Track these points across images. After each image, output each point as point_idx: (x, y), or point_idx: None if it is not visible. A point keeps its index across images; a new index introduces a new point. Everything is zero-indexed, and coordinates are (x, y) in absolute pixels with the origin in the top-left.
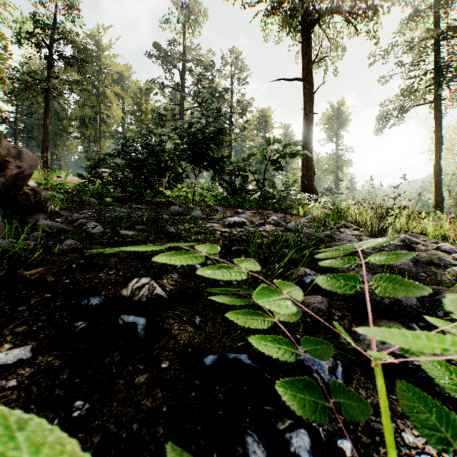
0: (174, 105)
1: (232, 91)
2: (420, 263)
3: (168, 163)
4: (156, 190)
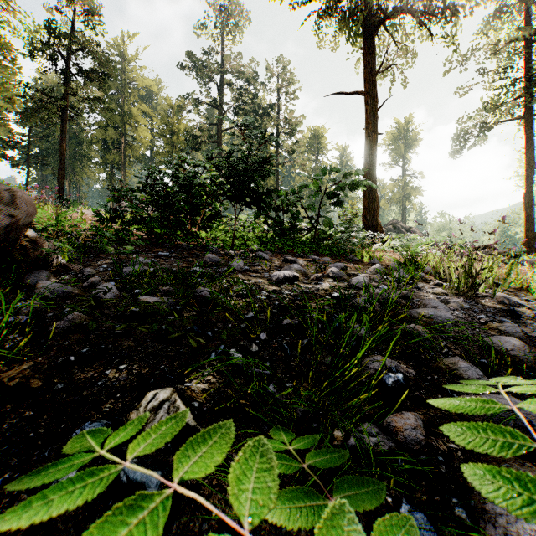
0: (211, 124)
1: (279, 107)
2: (532, 339)
3: (203, 198)
4: (188, 231)
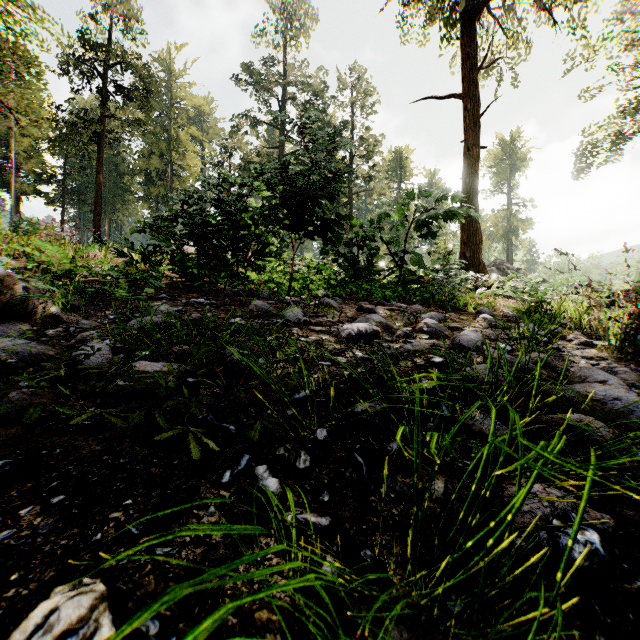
0: (271, 148)
1: (353, 124)
2: None
3: (252, 229)
4: (234, 272)
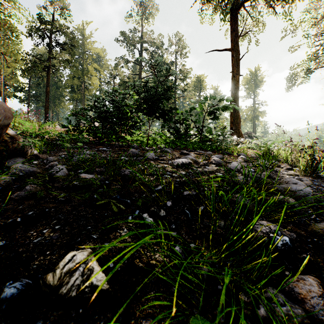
0: (135, 75)
1: (176, 63)
2: None
3: (128, 114)
4: (119, 136)
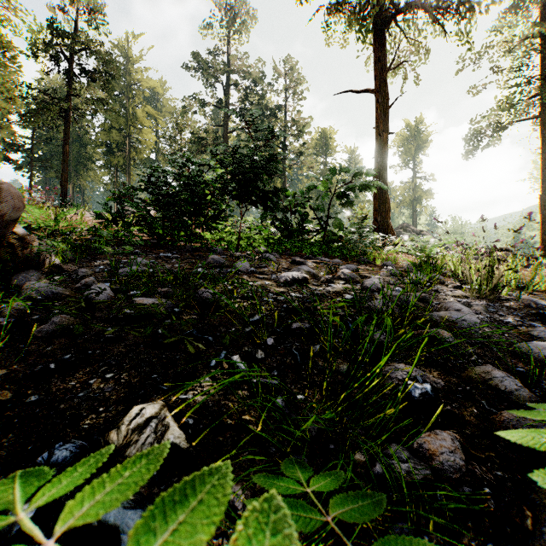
0: (217, 126)
1: (286, 108)
2: None
3: (207, 198)
4: (192, 232)
